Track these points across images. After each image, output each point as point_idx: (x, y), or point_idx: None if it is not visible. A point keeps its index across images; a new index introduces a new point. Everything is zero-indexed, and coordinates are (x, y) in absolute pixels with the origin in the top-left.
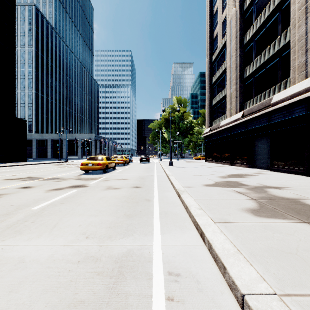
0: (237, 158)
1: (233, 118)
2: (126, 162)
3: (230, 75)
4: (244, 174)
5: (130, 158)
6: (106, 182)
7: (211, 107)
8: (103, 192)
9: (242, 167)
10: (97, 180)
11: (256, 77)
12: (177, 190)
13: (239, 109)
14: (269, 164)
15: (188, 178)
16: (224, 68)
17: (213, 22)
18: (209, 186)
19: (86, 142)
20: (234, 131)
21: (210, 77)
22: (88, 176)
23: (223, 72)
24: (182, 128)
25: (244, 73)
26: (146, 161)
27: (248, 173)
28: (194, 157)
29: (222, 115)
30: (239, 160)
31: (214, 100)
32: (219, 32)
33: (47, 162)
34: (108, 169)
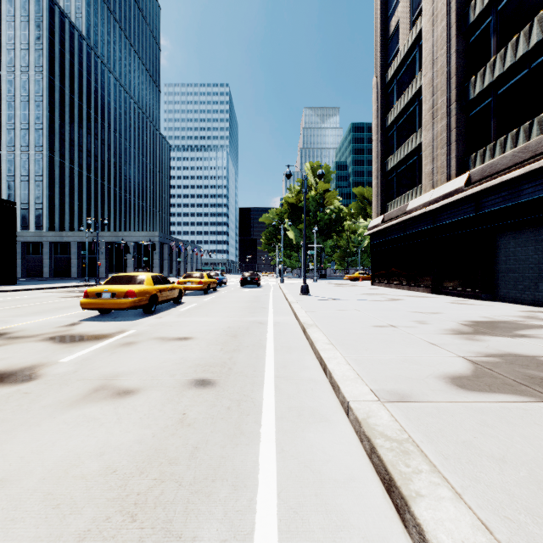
0: (449, 278)
1: (442, 190)
2: (211, 286)
3: (432, 99)
4: (503, 320)
5: (221, 278)
6: (118, 355)
7: (385, 174)
8: (50, 421)
9: (466, 298)
10: (99, 343)
11: (502, 93)
12: (366, 432)
13: (455, 170)
14: (542, 294)
15: (364, 337)
16: (416, 89)
17: (389, 2)
18: (473, 388)
19: (142, 248)
20: (442, 220)
21: (383, 115)
22: (95, 325)
23: (412, 100)
24: (323, 221)
25: (468, 90)
26: (252, 284)
27: (507, 317)
28: (346, 276)
29: (410, 188)
30: (454, 282)
31: (392, 159)
32: (403, 19)
33: (56, 285)
34: (164, 304)
